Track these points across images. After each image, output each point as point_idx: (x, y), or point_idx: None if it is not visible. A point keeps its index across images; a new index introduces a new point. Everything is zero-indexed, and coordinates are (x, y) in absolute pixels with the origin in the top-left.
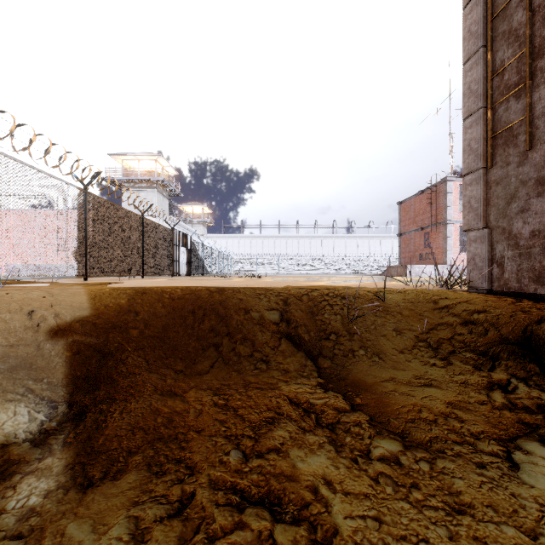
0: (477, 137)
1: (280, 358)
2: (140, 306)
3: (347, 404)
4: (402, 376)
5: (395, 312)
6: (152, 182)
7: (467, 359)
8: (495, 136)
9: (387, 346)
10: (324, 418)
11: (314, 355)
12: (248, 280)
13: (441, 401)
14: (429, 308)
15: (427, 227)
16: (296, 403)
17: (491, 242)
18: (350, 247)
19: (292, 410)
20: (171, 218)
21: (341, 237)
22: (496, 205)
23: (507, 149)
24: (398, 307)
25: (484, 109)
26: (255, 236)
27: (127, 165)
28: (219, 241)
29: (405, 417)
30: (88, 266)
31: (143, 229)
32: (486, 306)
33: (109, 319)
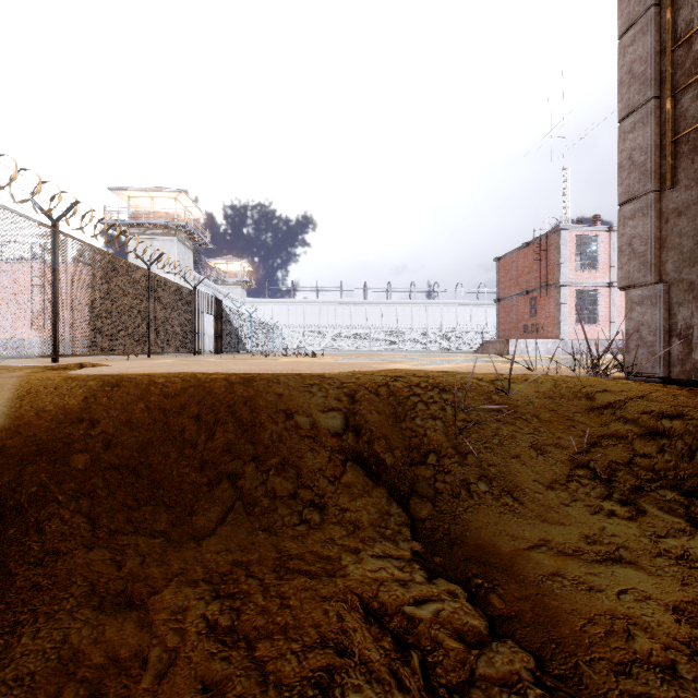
0: (644, 144)
1: (344, 499)
2: (101, 411)
3: (480, 617)
4: (562, 538)
5: (528, 414)
6: (171, 228)
7: (671, 504)
8: (675, 141)
9: (525, 475)
10: (441, 667)
11: (403, 493)
12: (297, 361)
13: (660, 605)
14: (581, 408)
15: (533, 291)
16: (378, 616)
17: (669, 304)
18: (432, 316)
19: (371, 642)
20: (197, 276)
21: (421, 303)
22: (678, 247)
23: (697, 159)
24: (532, 407)
25: (657, 101)
26: (310, 301)
27: (136, 204)
28: (262, 308)
29: (608, 658)
30: (58, 341)
31: (149, 288)
32: (680, 406)
33: (35, 437)
